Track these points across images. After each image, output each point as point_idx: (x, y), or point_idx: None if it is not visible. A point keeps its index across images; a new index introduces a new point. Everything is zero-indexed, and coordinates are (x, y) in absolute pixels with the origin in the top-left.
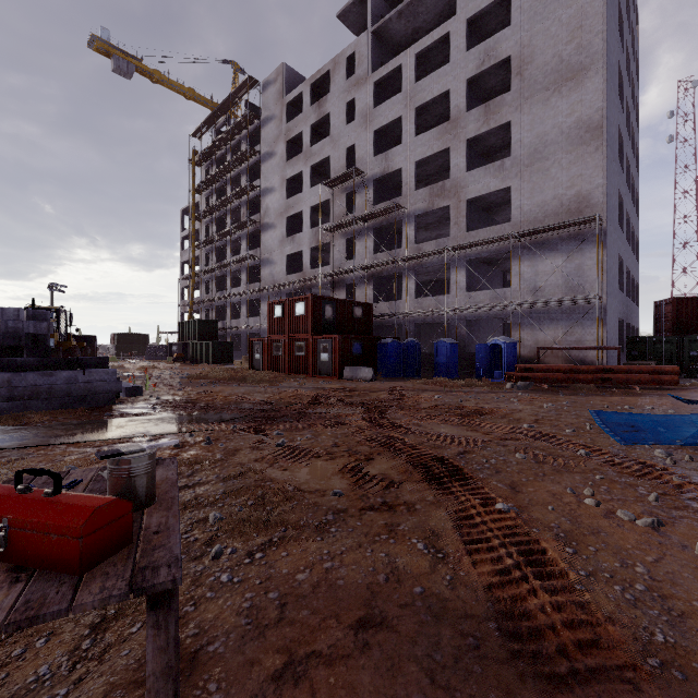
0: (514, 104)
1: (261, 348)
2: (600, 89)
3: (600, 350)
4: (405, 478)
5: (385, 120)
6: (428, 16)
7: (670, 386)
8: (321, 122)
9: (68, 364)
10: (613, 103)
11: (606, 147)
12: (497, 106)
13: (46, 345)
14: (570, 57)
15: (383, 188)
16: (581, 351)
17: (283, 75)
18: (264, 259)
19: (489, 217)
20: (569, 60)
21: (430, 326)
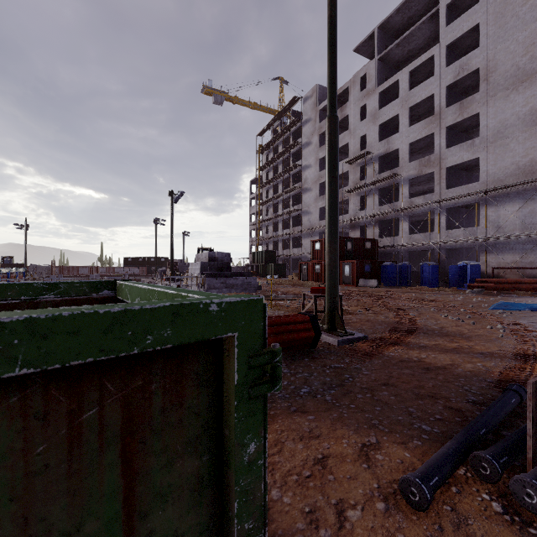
0: (481, 100)
1: (306, 268)
2: None
3: None
4: (383, 311)
5: (387, 117)
6: (419, 41)
7: None
8: (342, 120)
9: (239, 275)
10: None
11: None
12: (469, 103)
13: (230, 267)
14: (525, 65)
15: (386, 160)
16: (534, 270)
17: (316, 92)
18: (304, 210)
19: (468, 174)
20: (524, 67)
21: (423, 252)
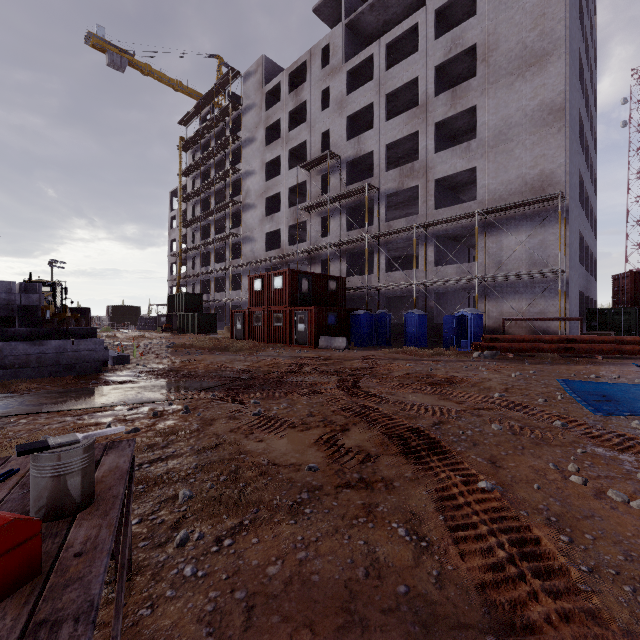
0: (479, 89)
1: (242, 319)
2: (562, 74)
3: (562, 321)
4: (381, 451)
5: (358, 106)
6: (397, 9)
7: (630, 355)
8: (298, 109)
9: (57, 334)
10: (574, 86)
11: (568, 128)
12: (464, 91)
13: (37, 316)
14: (534, 43)
15: (356, 170)
16: (544, 322)
17: (262, 66)
18: (245, 236)
19: (455, 196)
20: (533, 46)
21: (399, 299)
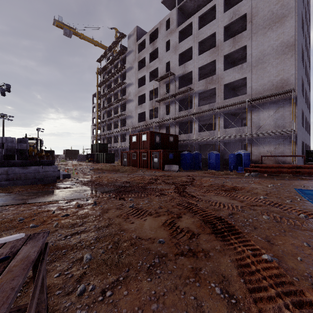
0: (248, 36)
1: (126, 156)
2: (293, 26)
3: (293, 157)
4: (200, 231)
5: (184, 49)
6: None
7: None
8: (154, 52)
9: (35, 163)
10: (299, 33)
11: (297, 55)
12: (239, 38)
13: (26, 154)
14: (277, 11)
15: (183, 81)
16: (283, 157)
17: (136, 31)
18: (128, 115)
19: (234, 93)
20: (277, 12)
21: (205, 145)
